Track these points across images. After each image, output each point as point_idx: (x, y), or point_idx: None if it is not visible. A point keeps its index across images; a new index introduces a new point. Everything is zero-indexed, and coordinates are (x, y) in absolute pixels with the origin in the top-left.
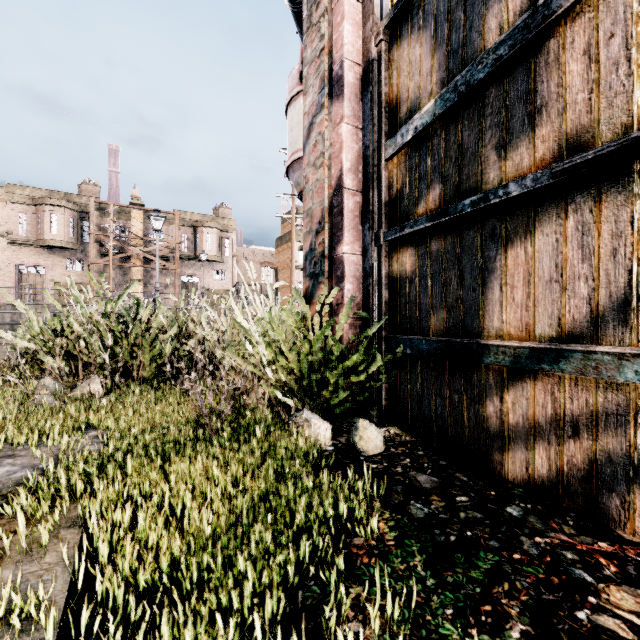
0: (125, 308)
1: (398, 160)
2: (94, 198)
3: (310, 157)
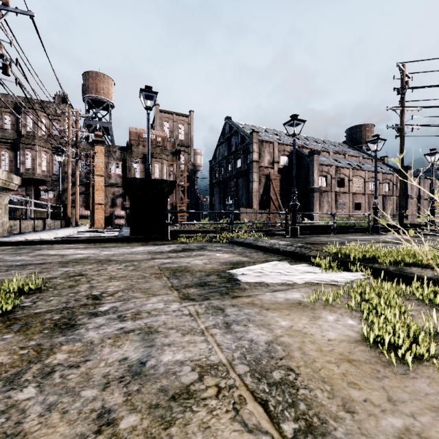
0: None
1: None
2: None
3: None
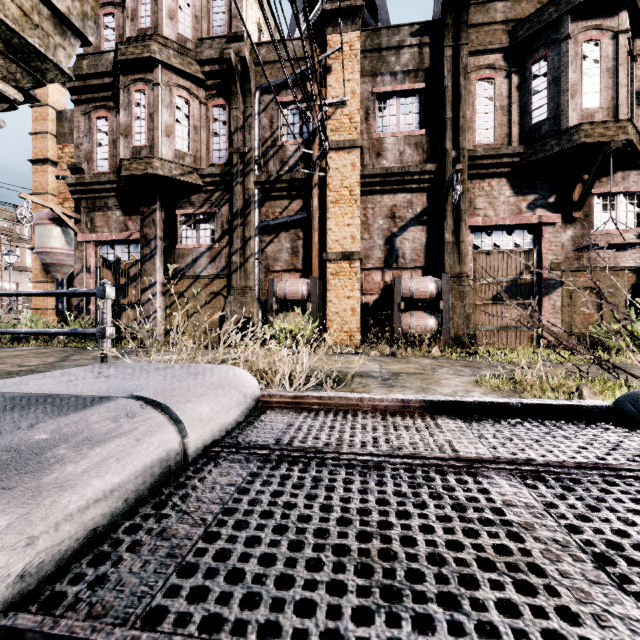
0: None
1: None
2: None
3: (78, 281)
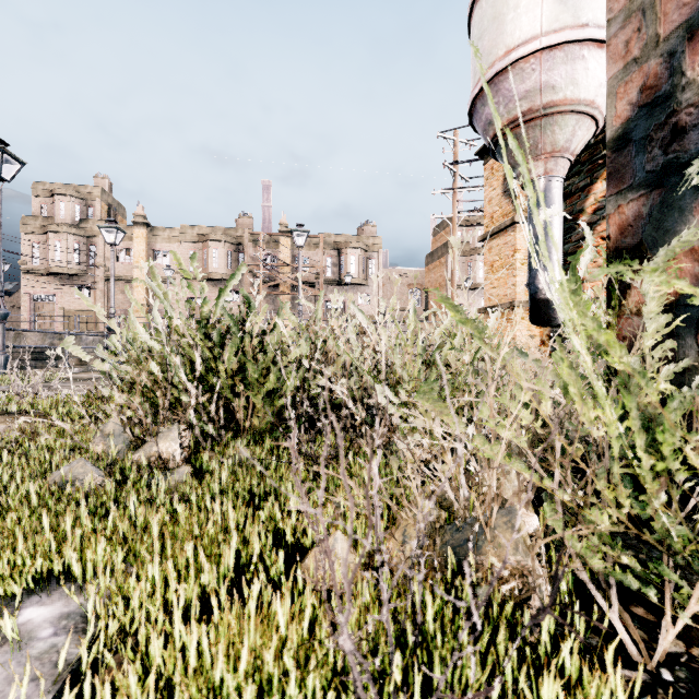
0: (236, 316)
1: None
2: (248, 230)
3: None
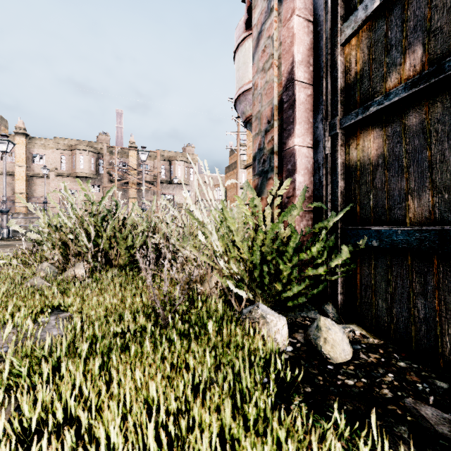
0: (109, 209)
1: (357, 40)
2: (106, 144)
3: (259, 64)
